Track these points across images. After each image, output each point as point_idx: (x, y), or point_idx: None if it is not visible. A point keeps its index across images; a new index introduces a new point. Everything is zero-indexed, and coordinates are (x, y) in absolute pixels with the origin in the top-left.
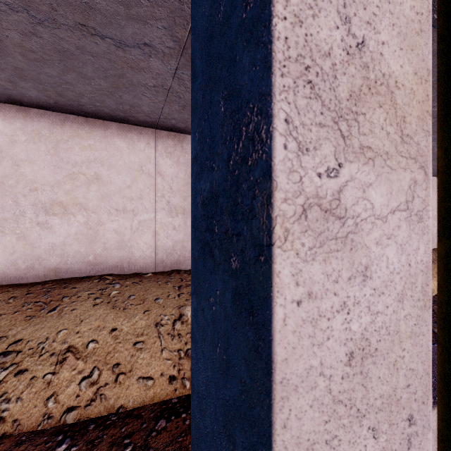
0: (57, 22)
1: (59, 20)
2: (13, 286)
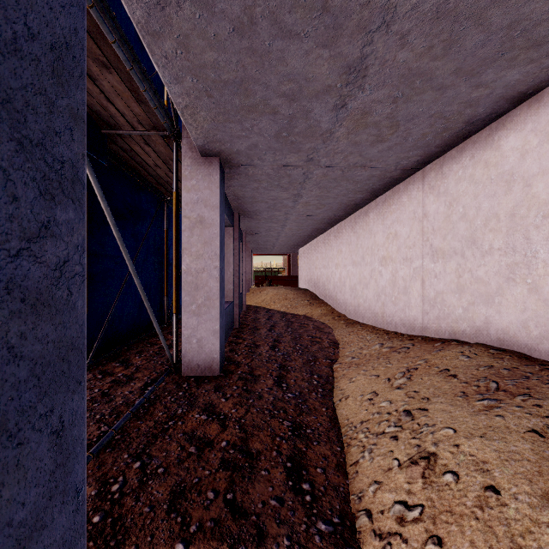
0: (387, 6)
1: (384, 3)
2: (517, 355)
